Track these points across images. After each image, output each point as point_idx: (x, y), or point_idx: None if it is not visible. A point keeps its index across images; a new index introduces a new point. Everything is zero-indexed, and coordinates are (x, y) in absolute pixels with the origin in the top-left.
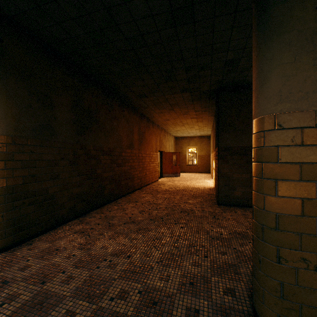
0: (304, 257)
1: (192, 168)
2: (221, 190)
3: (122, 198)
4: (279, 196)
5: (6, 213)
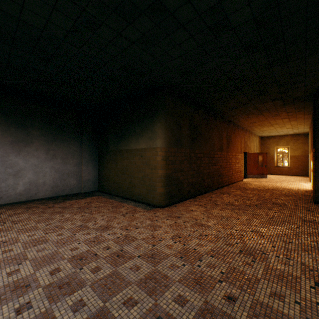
0: None
1: (282, 170)
2: (317, 189)
3: (215, 191)
4: None
5: (166, 187)
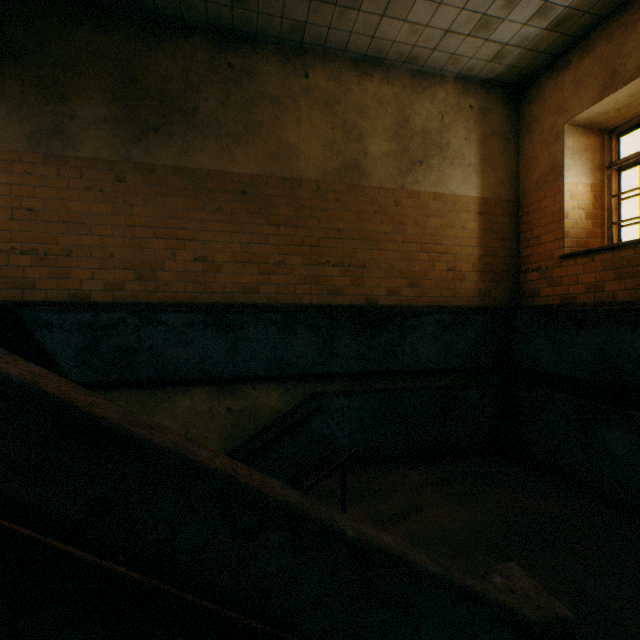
0: (15, 247)
1: None
2: None
3: None
4: (0, 208)
5: None
